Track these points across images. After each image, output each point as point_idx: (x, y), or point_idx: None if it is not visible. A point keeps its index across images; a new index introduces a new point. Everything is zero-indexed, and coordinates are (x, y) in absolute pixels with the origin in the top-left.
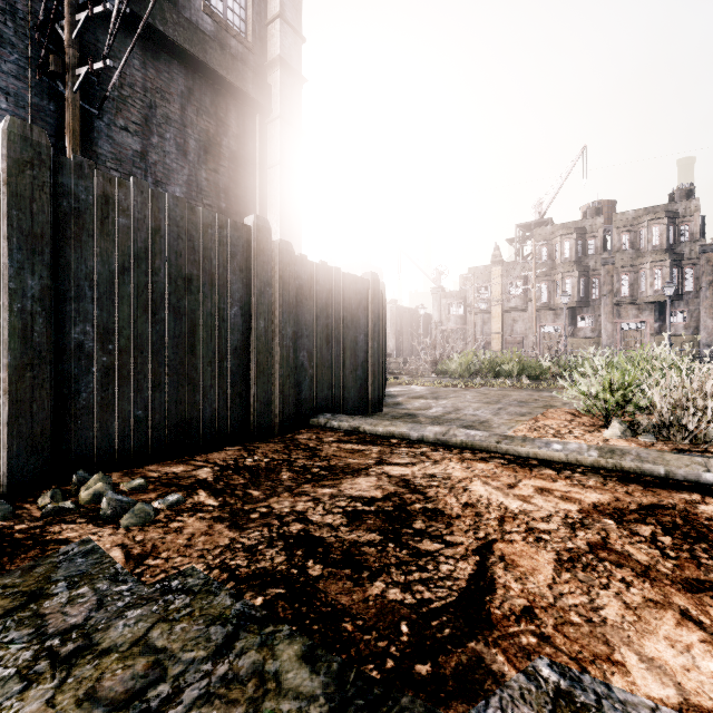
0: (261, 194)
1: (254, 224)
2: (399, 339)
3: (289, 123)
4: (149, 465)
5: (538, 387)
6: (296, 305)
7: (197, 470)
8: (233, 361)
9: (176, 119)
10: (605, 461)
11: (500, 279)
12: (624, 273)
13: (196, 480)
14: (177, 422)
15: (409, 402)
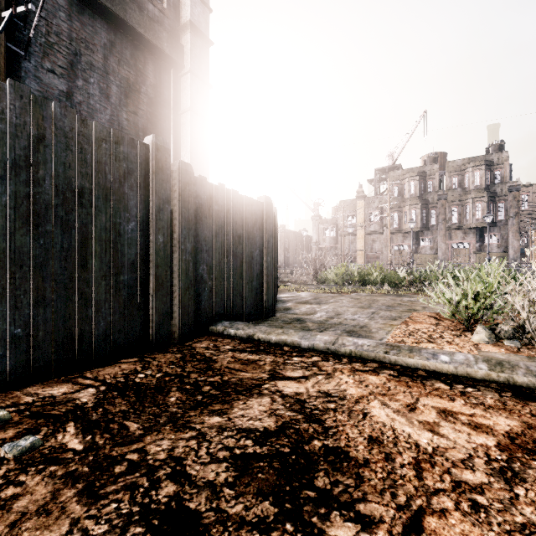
0: (174, 134)
1: (152, 143)
2: (287, 255)
3: (198, 77)
4: (31, 385)
5: (397, 292)
6: (196, 223)
7: (80, 392)
8: (130, 275)
9: (99, 67)
10: (496, 375)
11: (363, 209)
12: (454, 206)
13: (72, 407)
14: (66, 338)
15: (297, 307)
